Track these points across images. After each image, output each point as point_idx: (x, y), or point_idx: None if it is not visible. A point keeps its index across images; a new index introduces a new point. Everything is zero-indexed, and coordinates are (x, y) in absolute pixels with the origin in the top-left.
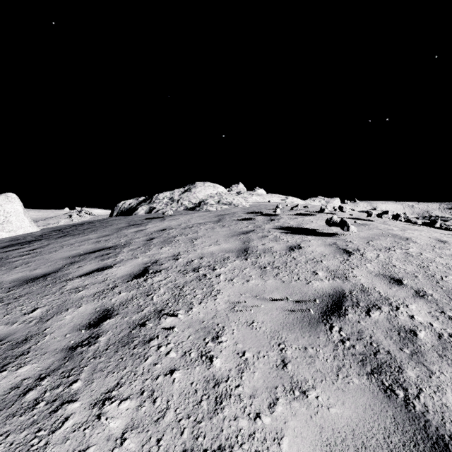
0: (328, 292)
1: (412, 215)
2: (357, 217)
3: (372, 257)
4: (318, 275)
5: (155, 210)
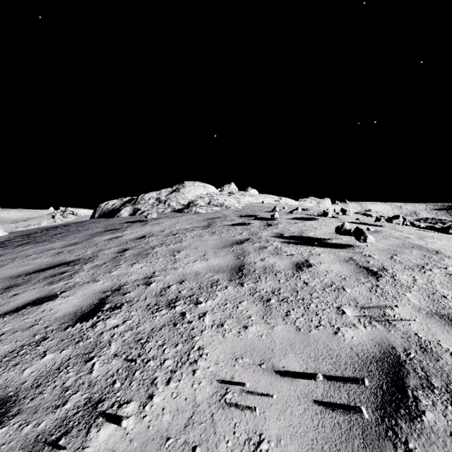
0: (372, 352)
1: (408, 217)
2: (362, 222)
3: (408, 281)
4: (347, 314)
5: (140, 211)
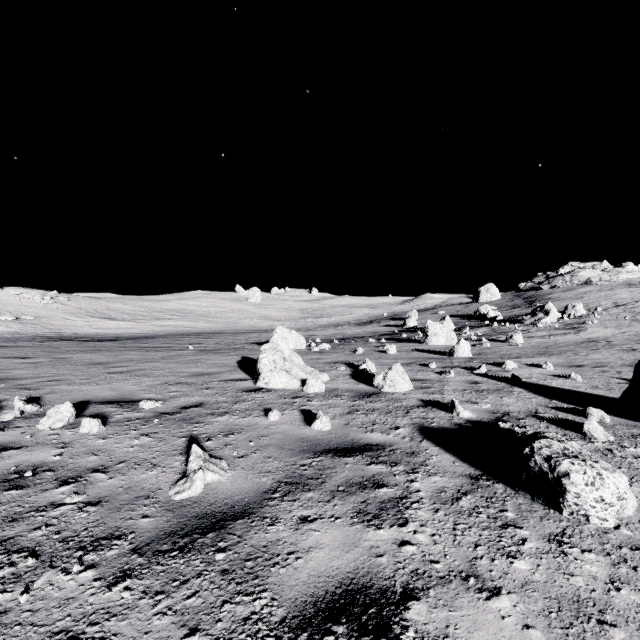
0: None
1: None
2: None
3: None
4: None
5: (556, 287)
